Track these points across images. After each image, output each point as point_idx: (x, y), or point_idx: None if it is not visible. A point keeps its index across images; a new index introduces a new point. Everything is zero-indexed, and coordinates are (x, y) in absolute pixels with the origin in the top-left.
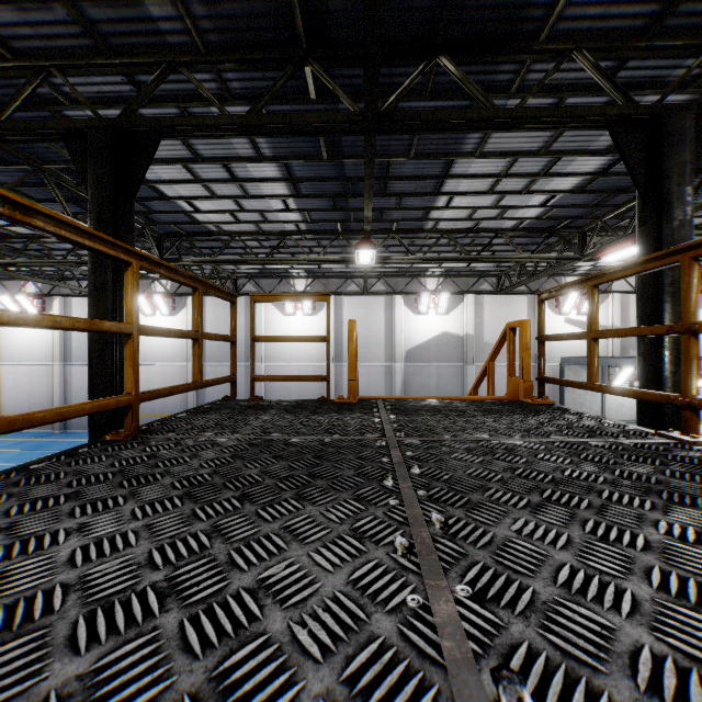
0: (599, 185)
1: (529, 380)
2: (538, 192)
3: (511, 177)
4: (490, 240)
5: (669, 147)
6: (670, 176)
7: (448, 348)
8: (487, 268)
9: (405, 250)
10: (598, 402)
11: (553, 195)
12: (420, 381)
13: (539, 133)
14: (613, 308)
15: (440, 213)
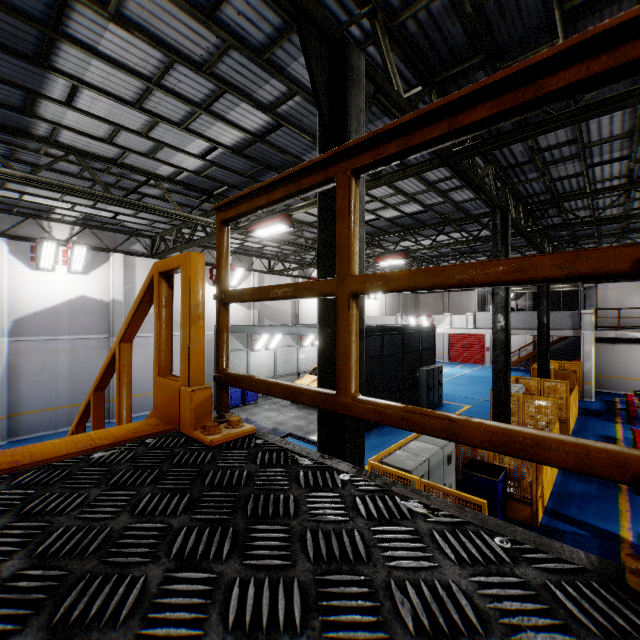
0: (256, 154)
1: (202, 384)
2: (198, 134)
3: (167, 91)
4: (141, 184)
5: (351, 83)
6: (352, 117)
7: (87, 316)
8: (140, 225)
9: (2, 165)
10: (245, 365)
11: (214, 147)
12: (42, 361)
13: (203, 30)
14: (254, 284)
15: (59, 112)
